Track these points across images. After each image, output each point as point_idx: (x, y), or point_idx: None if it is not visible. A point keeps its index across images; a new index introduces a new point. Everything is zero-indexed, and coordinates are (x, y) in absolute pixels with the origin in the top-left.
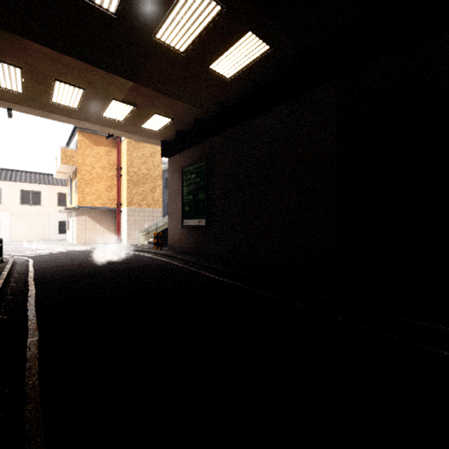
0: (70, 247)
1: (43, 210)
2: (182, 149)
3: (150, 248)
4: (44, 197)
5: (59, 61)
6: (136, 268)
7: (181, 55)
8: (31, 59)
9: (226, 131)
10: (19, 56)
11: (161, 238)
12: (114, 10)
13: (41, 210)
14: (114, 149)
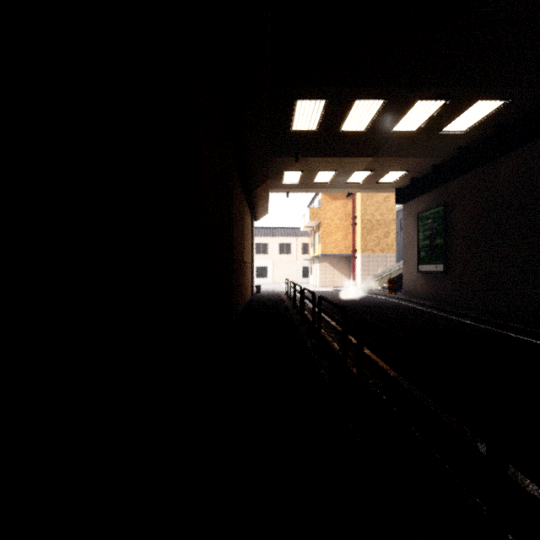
0: (316, 288)
1: (292, 258)
2: (417, 196)
3: (384, 292)
4: (293, 247)
5: (324, 162)
6: (374, 305)
7: (413, 132)
8: (309, 165)
9: (467, 174)
10: (302, 166)
11: (395, 283)
12: (363, 130)
13: (291, 258)
14: (349, 200)
